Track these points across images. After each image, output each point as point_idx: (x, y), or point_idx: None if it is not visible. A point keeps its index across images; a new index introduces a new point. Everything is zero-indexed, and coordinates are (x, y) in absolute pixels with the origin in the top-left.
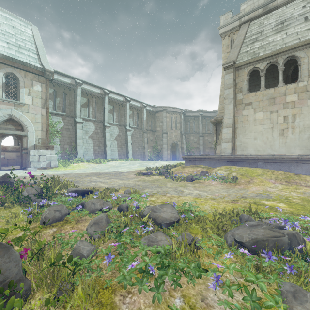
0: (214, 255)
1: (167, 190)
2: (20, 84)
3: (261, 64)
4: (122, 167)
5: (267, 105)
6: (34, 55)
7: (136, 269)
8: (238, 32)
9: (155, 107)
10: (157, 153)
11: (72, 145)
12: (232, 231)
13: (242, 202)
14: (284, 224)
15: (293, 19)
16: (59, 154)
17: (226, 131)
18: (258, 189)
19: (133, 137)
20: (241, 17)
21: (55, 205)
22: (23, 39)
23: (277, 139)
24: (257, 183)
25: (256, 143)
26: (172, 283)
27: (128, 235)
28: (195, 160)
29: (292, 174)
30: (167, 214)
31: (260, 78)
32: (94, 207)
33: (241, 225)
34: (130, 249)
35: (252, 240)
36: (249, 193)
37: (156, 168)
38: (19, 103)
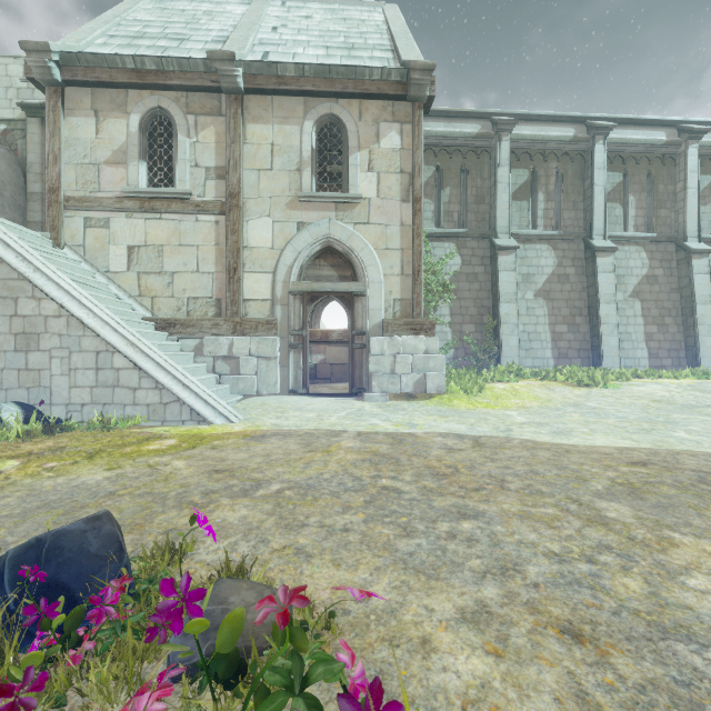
0: None
1: None
2: (349, 141)
3: None
4: None
5: None
6: (383, 54)
7: None
8: None
9: None
10: None
11: (485, 323)
12: None
13: None
14: None
15: None
16: (450, 351)
17: None
18: None
19: None
20: None
21: None
22: (363, 32)
23: None
24: None
25: None
26: None
27: None
28: None
29: None
30: None
31: None
32: None
33: None
34: None
35: None
36: None
37: None
38: (346, 198)
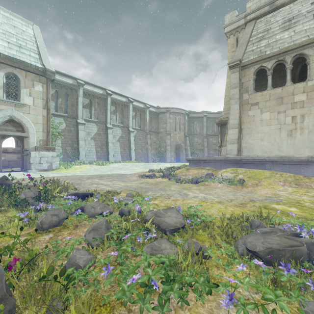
0: (224, 266)
1: (171, 193)
2: (21, 84)
3: (268, 63)
4: (125, 169)
5: (274, 105)
6: (35, 55)
7: (138, 283)
8: (243, 30)
9: (159, 108)
10: (161, 155)
11: (74, 147)
12: (243, 238)
13: (251, 206)
14: (299, 231)
15: (301, 16)
16: (61, 156)
17: (232, 132)
18: (266, 192)
19: (136, 138)
20: (247, 15)
21: (53, 209)
22: (25, 39)
23: (285, 140)
24: (266, 186)
25: (263, 144)
26: (178, 299)
27: (129, 243)
28: (200, 162)
29: (302, 176)
30: (171, 219)
31: (267, 78)
32: (94, 211)
33: (253, 232)
34: (131, 258)
35: (267, 249)
36: (258, 196)
37: (160, 170)
38: (20, 104)
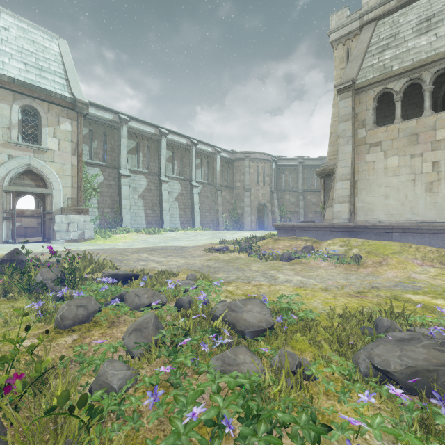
0: (338, 393)
1: (252, 275)
2: (42, 121)
3: (395, 83)
4: (186, 240)
5: (406, 146)
6: (61, 80)
7: (201, 421)
8: (357, 37)
9: (234, 152)
10: (236, 219)
11: (115, 208)
12: (367, 349)
13: (373, 295)
14: None
15: None
16: (97, 221)
17: (341, 187)
18: (396, 274)
19: (201, 196)
20: (363, 14)
21: (79, 298)
22: (47, 58)
23: (421, 198)
24: (394, 266)
25: (388, 204)
26: None
27: (189, 351)
28: (294, 230)
29: None
30: (253, 315)
31: (393, 106)
32: (138, 301)
33: (381, 338)
34: (192, 376)
35: (407, 368)
36: (382, 280)
37: (235, 241)
38: (41, 148)
